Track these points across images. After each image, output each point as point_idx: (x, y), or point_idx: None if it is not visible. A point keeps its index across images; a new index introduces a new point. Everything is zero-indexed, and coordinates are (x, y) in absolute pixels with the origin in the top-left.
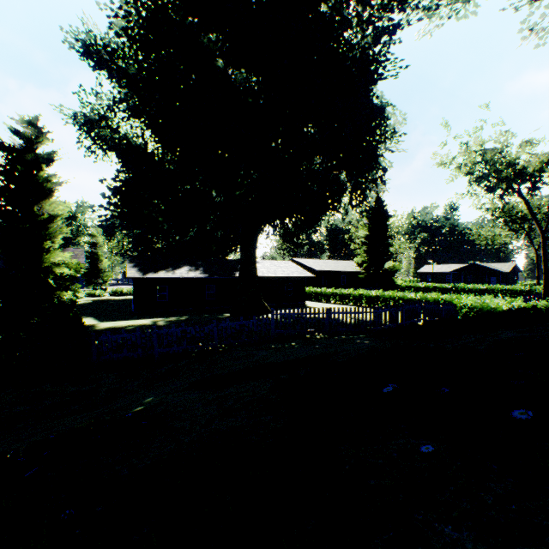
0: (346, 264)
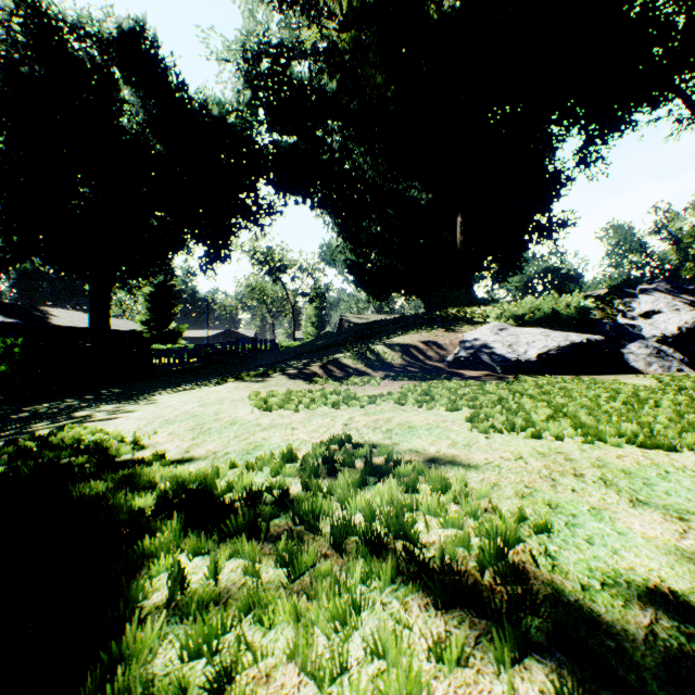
0: (123, 322)
